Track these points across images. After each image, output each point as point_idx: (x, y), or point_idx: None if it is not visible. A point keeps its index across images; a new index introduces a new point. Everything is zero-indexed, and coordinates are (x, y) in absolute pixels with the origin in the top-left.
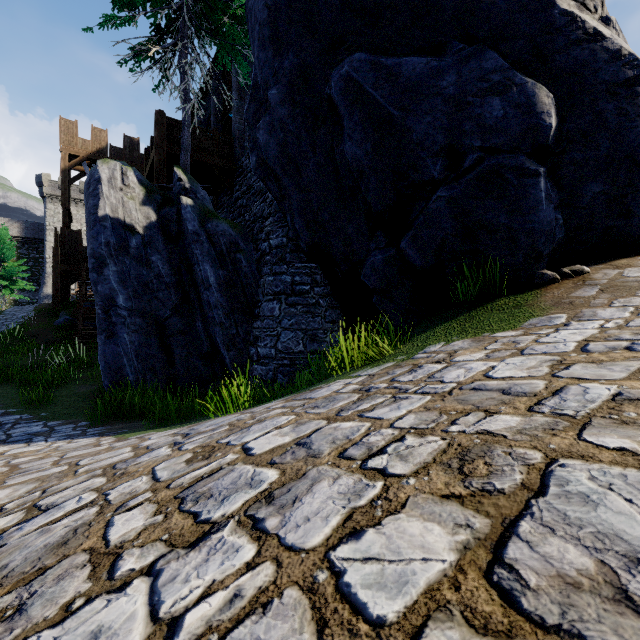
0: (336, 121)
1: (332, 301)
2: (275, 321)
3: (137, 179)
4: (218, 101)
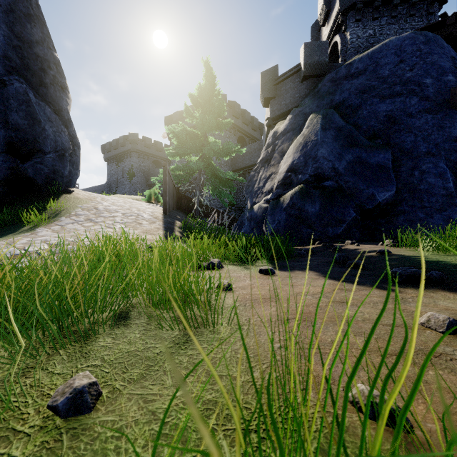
0: None
1: None
2: None
3: None
4: None
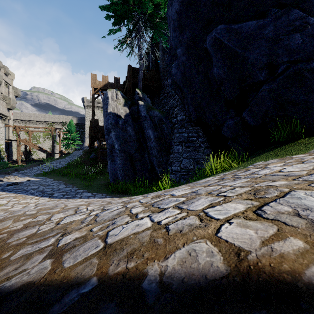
0: (209, 59)
1: (207, 145)
2: (179, 154)
3: (121, 95)
4: (153, 56)
